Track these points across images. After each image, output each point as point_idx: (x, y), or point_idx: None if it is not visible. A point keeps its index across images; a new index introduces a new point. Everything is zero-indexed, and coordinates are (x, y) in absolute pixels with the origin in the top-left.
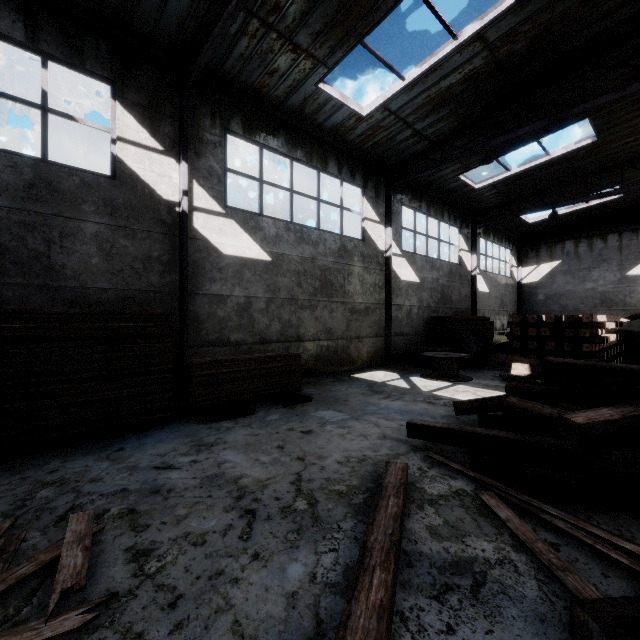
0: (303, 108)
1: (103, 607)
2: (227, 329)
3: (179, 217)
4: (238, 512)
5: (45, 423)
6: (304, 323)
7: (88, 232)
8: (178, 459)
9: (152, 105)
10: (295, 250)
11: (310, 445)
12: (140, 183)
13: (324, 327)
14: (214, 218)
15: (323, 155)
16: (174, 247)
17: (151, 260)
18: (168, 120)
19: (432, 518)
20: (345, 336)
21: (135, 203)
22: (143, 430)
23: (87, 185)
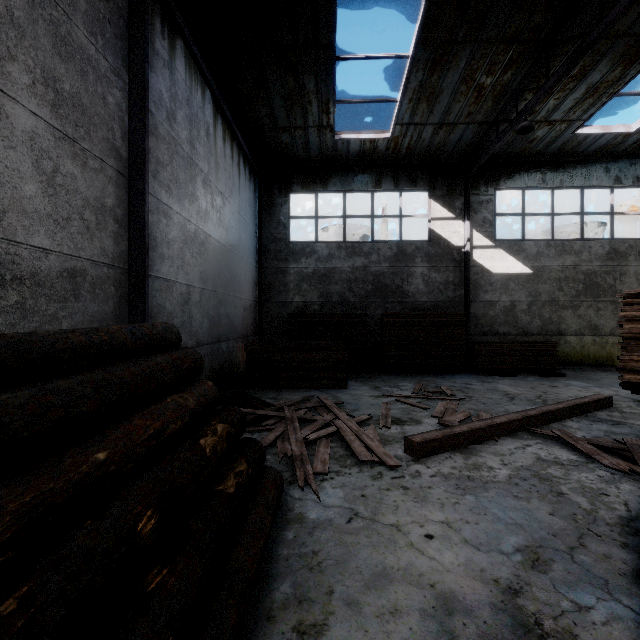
0: (562, 149)
1: (462, 400)
2: (496, 324)
3: (464, 255)
4: (506, 397)
5: (412, 362)
6: (565, 320)
7: (418, 272)
8: (473, 383)
9: (448, 193)
10: (555, 261)
11: (552, 390)
12: (442, 240)
13: (588, 324)
14: (486, 250)
15: (587, 174)
16: (461, 274)
17: (448, 283)
18: (457, 198)
19: (614, 414)
20: (616, 333)
21: (440, 252)
22: (451, 374)
23: (417, 248)
